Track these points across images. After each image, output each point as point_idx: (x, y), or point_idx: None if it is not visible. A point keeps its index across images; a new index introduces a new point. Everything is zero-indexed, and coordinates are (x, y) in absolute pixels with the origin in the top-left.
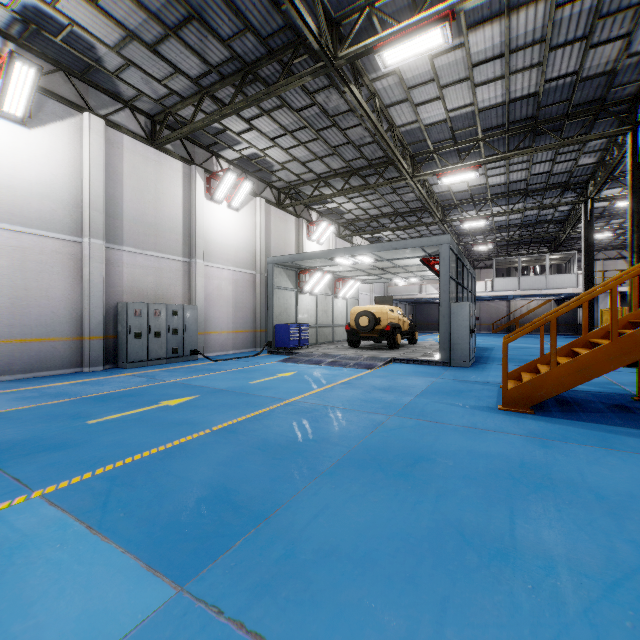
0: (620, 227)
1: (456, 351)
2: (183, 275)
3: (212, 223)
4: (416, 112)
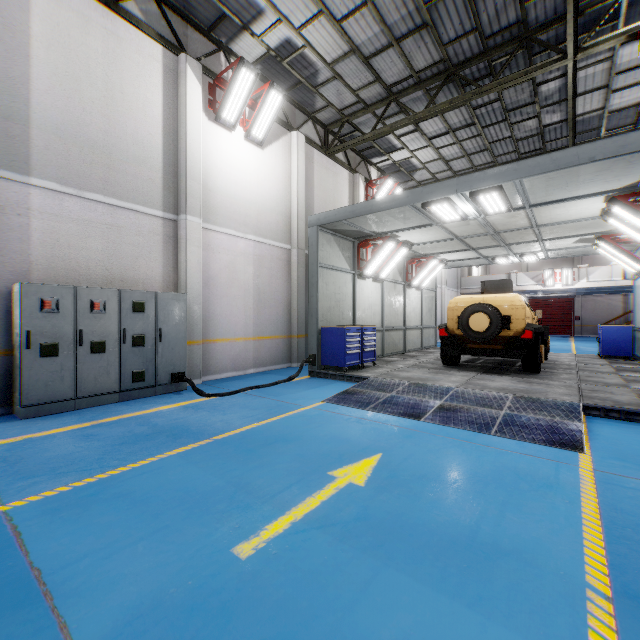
0: None
1: None
2: (164, 242)
3: (218, 160)
4: None
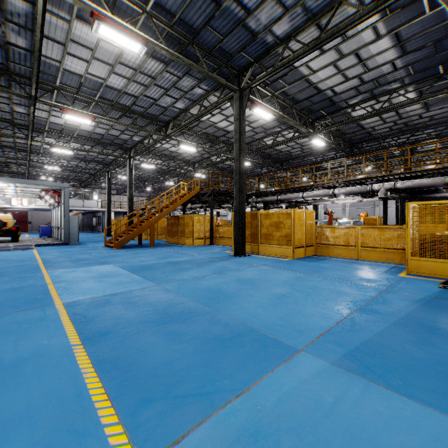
0: (116, 183)
1: (72, 238)
2: None
3: None
4: (50, 117)
